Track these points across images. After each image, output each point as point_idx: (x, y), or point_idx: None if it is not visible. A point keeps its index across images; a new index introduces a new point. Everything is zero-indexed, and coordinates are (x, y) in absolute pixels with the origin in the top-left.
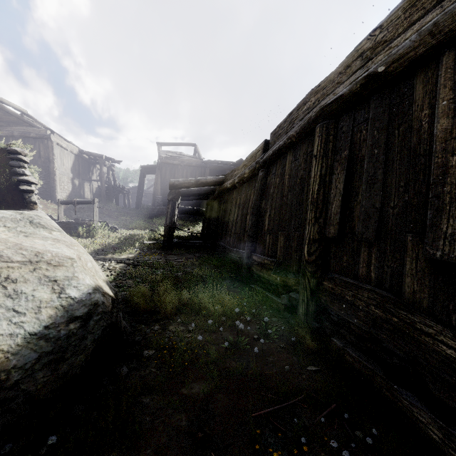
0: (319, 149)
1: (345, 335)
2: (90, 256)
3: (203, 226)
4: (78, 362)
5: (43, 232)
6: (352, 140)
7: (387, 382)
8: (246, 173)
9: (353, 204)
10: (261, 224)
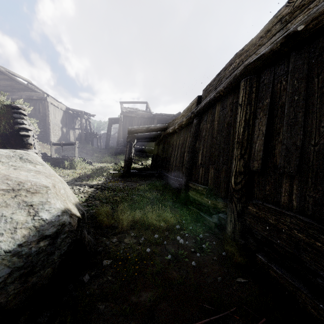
0: (244, 99)
1: (268, 252)
2: (66, 183)
3: (152, 160)
4: (46, 274)
5: (29, 166)
6: (273, 90)
7: (313, 301)
8: (184, 121)
9: (275, 142)
10: (195, 159)
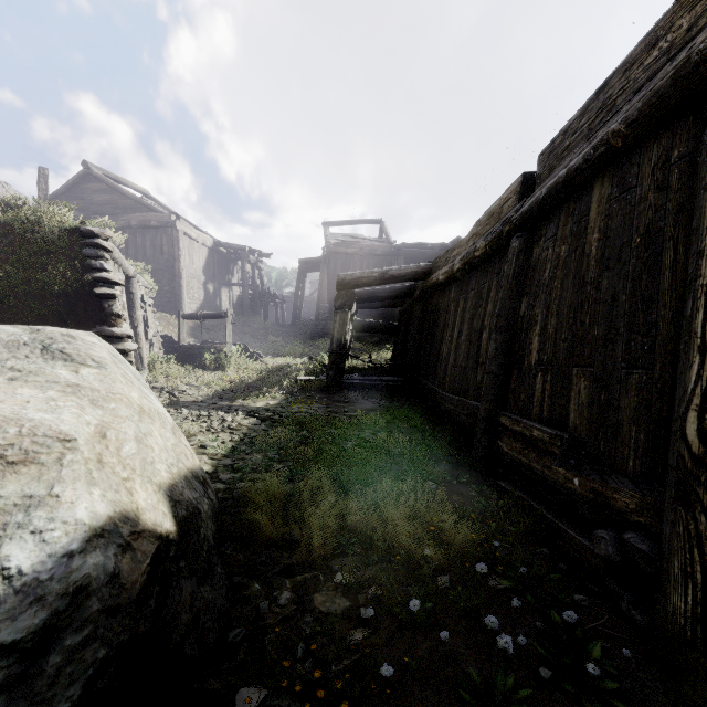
0: None
1: None
2: (165, 416)
3: (394, 351)
4: None
5: (59, 369)
6: None
7: None
8: (480, 248)
9: None
10: (518, 348)
